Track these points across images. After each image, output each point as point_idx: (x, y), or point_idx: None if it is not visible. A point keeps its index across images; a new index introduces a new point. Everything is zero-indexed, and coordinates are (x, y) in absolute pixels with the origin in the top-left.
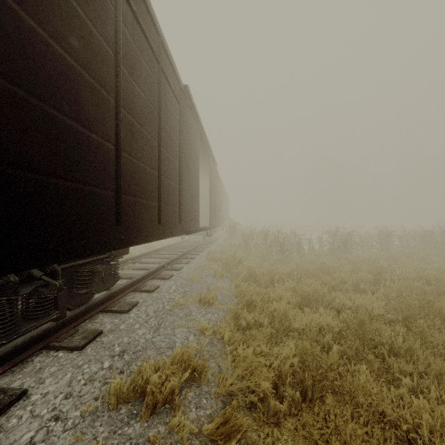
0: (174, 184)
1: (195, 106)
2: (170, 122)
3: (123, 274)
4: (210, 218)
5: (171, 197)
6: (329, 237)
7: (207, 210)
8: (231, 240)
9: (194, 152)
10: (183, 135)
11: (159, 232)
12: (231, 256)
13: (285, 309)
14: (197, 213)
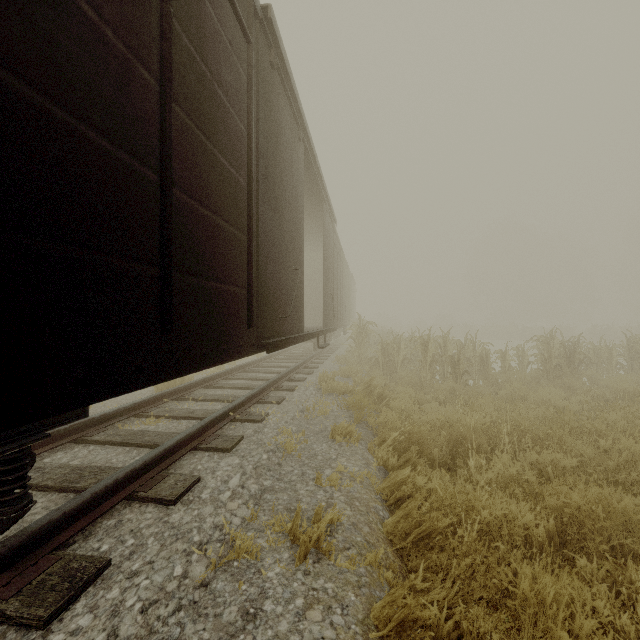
0: (231, 229)
1: (291, 74)
2: (215, 62)
3: (138, 433)
4: (324, 314)
5: (220, 261)
6: (533, 347)
7: (320, 301)
8: (360, 351)
9: (290, 178)
10: (260, 123)
11: (167, 357)
12: (363, 386)
13: (552, 598)
14: (297, 305)
